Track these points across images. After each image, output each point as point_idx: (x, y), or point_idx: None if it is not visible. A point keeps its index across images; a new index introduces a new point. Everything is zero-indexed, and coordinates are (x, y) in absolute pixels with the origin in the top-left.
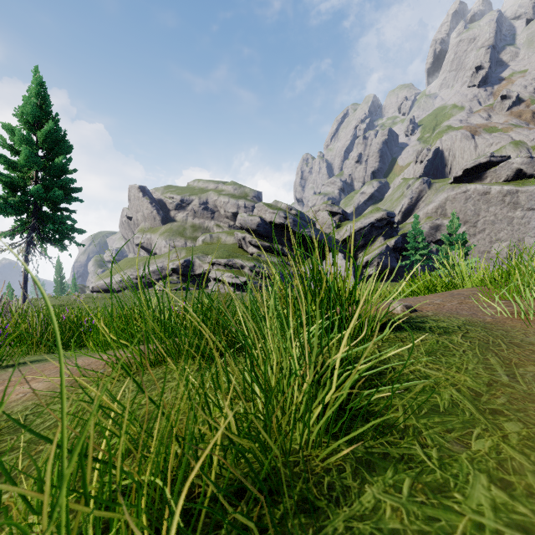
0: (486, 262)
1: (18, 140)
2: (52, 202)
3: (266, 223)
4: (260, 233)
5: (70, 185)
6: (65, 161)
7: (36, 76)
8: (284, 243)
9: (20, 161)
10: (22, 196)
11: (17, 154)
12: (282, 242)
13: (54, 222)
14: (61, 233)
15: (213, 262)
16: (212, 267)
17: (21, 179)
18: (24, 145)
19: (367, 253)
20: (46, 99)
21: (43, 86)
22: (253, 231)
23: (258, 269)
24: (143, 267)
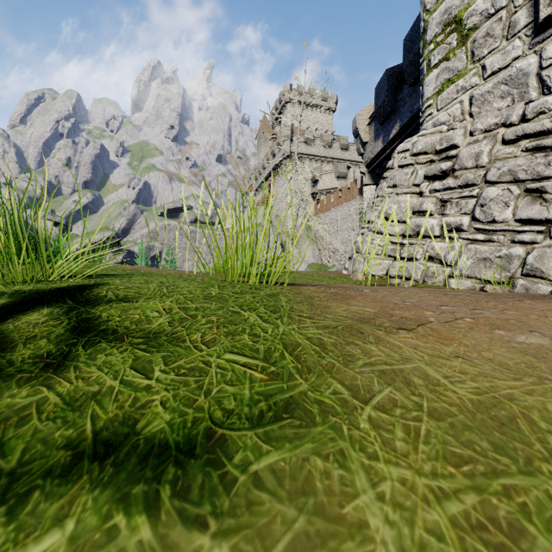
0: None
1: None
2: None
3: None
4: None
5: None
6: None
7: None
8: None
9: None
10: None
11: None
12: None
13: None
14: None
15: None
16: None
17: None
18: None
19: None
20: None
21: None
22: None
23: None
24: None
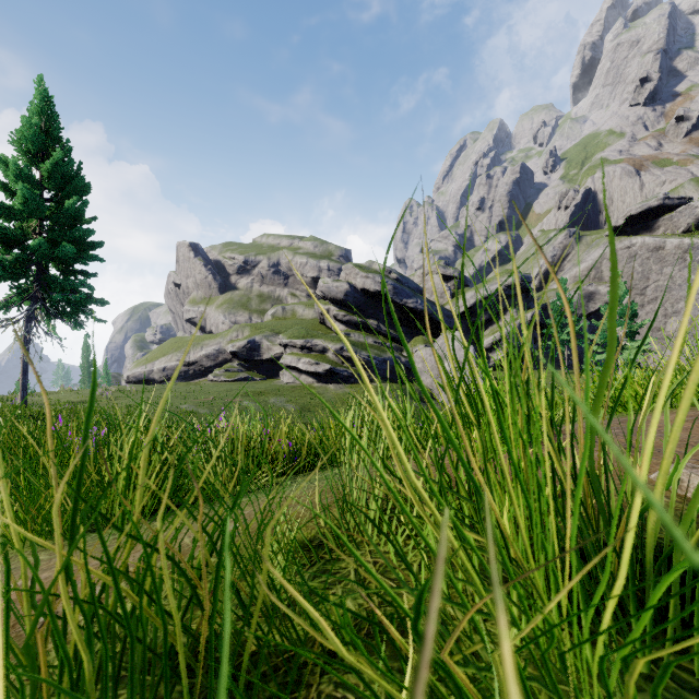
0: (658, 344)
1: (14, 175)
2: (62, 262)
3: (356, 291)
4: (349, 305)
5: (86, 238)
6: (79, 205)
7: (40, 88)
8: (381, 318)
9: (17, 206)
10: (19, 254)
11: (15, 196)
12: (379, 317)
13: (65, 290)
14: (74, 305)
15: (286, 344)
16: (285, 350)
17: (18, 230)
18: (21, 183)
19: (494, 331)
20: (54, 119)
21: (49, 102)
22: (340, 302)
23: (346, 353)
24: (193, 349)
